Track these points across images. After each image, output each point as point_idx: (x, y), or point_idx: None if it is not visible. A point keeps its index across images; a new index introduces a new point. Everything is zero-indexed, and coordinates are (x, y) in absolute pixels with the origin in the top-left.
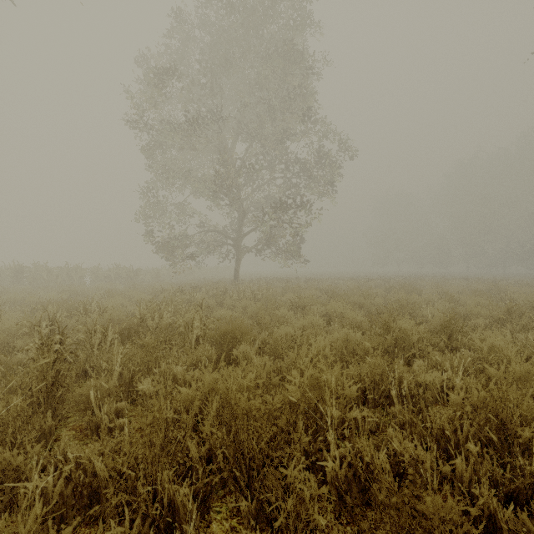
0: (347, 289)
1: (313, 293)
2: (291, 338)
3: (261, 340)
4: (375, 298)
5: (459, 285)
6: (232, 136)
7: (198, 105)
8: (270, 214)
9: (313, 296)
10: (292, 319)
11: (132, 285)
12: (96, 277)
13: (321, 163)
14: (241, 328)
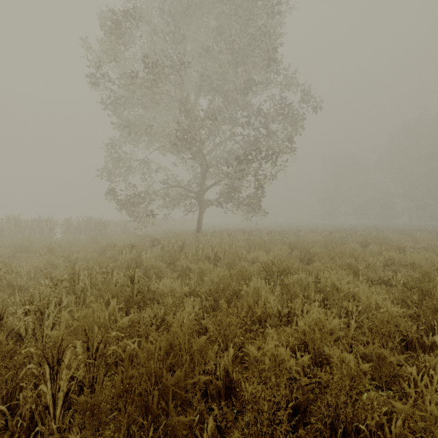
0: (319, 245)
1: (281, 249)
2: (287, 376)
3: (222, 375)
4: (367, 259)
5: (435, 239)
6: (195, 91)
7: (159, 55)
8: (232, 165)
9: (285, 255)
10: (270, 302)
11: (91, 238)
12: (66, 229)
13: (284, 115)
14: (179, 352)
